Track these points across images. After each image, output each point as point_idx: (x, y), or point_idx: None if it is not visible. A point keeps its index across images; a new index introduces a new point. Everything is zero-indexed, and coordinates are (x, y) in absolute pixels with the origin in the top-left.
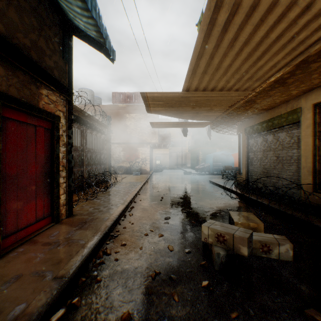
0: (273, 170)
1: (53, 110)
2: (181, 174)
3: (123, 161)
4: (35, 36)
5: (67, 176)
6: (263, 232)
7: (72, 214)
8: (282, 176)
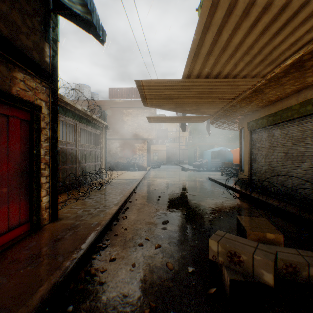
0: (280, 168)
1: (32, 98)
2: (179, 171)
3: (120, 157)
4: (6, 7)
5: (51, 175)
6: (282, 245)
7: (57, 218)
8: (291, 174)
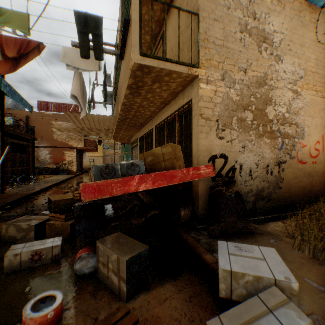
0: None
1: None
2: None
3: (50, 163)
4: None
5: (2, 171)
6: None
7: (5, 192)
8: None
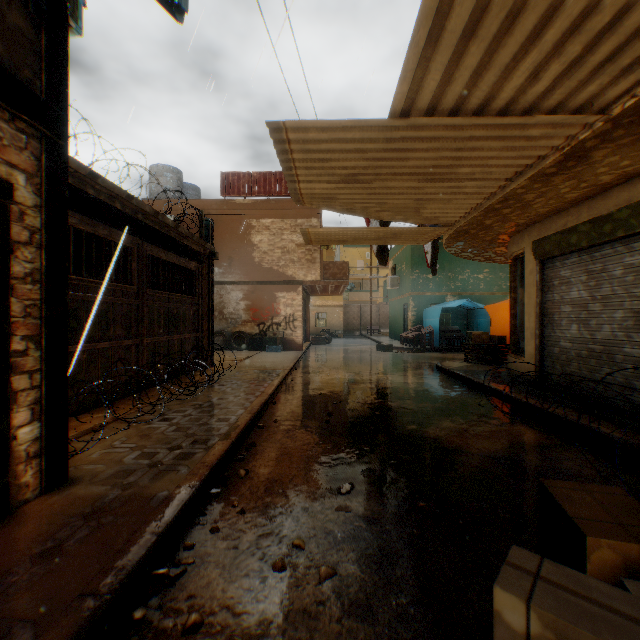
0: (622, 347)
1: None
2: (371, 350)
3: (245, 321)
4: None
5: (45, 369)
6: None
7: (66, 478)
8: None
